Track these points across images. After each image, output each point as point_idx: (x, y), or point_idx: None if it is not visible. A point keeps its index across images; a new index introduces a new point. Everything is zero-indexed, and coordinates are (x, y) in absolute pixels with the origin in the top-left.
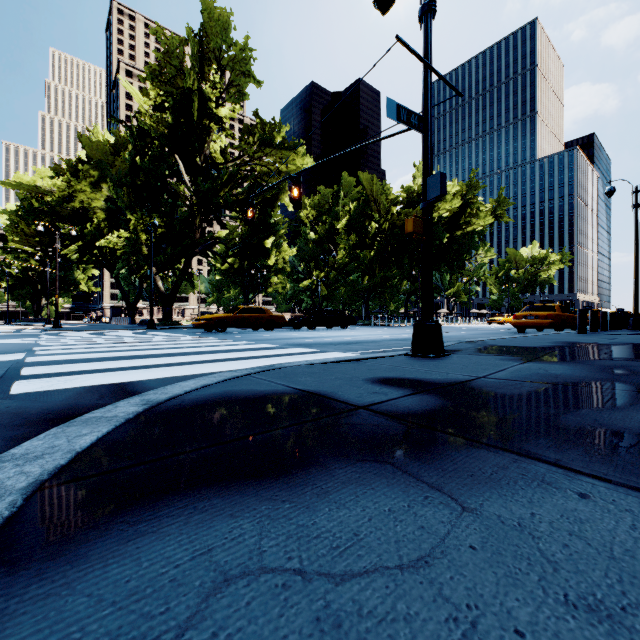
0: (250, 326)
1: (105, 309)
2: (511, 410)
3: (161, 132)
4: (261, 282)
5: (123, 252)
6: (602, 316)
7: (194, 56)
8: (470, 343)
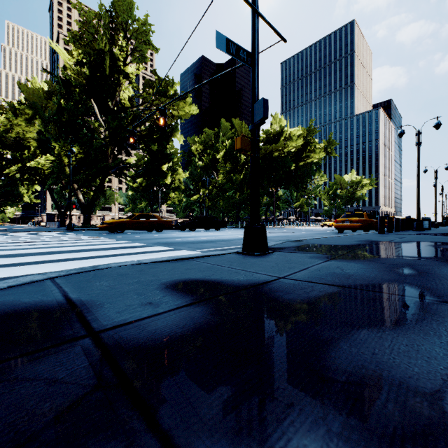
0: (144, 228)
1: (43, 216)
2: (277, 333)
3: (80, 82)
4: (162, 196)
5: (50, 172)
6: (395, 221)
7: (105, 25)
8: (294, 242)
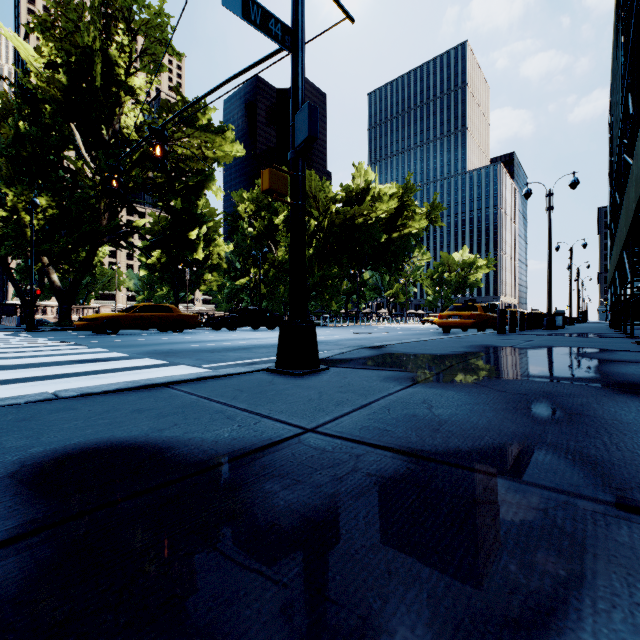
0: (152, 327)
1: None
2: None
3: (52, 95)
4: (193, 279)
5: None
6: (520, 316)
7: (94, 9)
8: (370, 349)
